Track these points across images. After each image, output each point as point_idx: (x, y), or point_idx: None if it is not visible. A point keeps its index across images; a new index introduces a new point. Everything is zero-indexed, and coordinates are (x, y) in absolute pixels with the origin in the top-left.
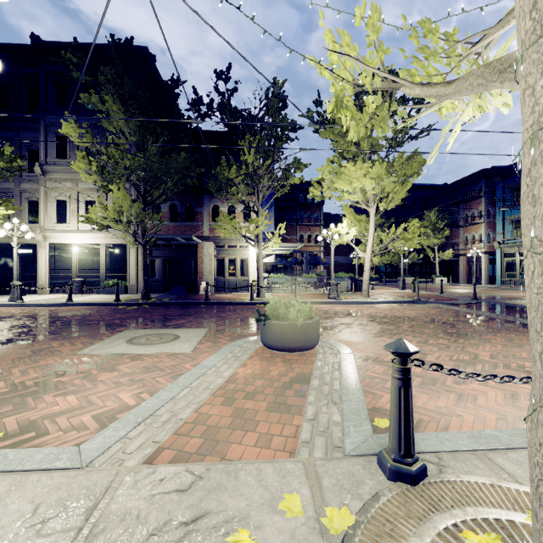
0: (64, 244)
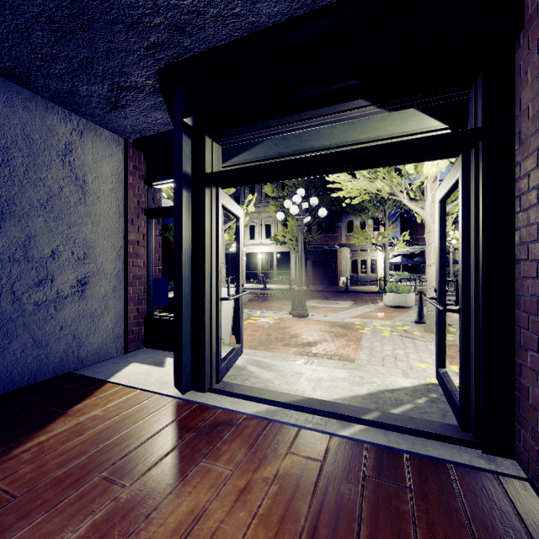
0: (253, 253)
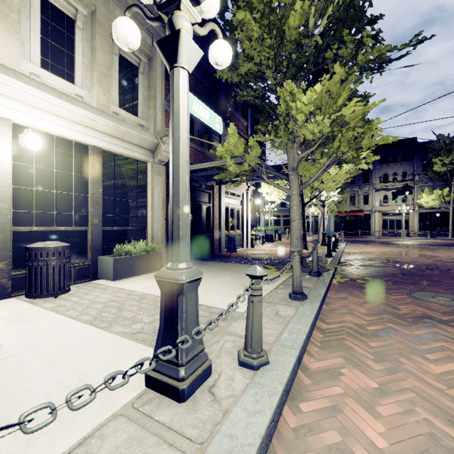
0: None
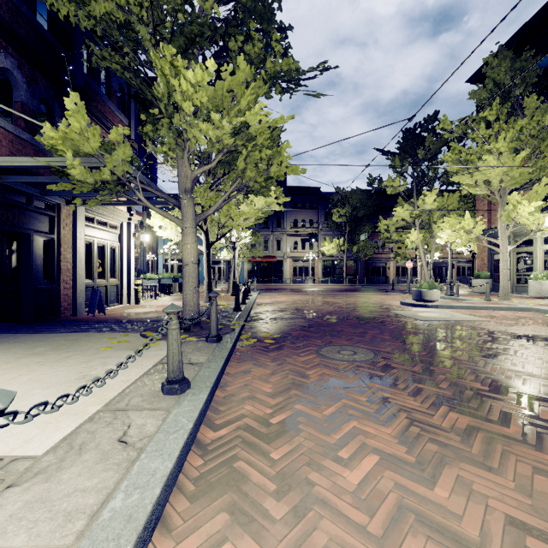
0: None
